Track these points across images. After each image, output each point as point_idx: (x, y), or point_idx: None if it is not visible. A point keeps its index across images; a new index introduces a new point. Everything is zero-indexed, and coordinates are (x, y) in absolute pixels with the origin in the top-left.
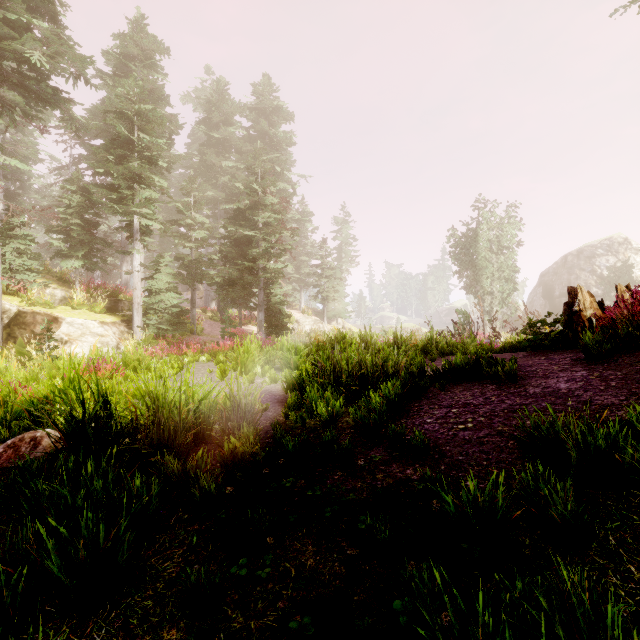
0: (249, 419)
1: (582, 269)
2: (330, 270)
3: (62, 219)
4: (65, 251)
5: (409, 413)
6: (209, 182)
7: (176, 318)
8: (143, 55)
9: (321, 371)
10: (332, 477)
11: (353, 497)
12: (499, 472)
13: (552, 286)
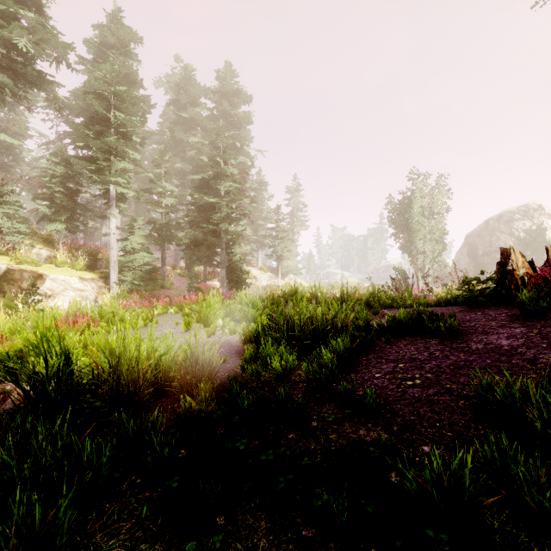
0: (207, 373)
1: (502, 232)
2: (283, 232)
3: (47, 187)
4: (50, 216)
5: (358, 367)
6: (178, 156)
7: (148, 275)
8: (119, 44)
9: (275, 326)
10: (286, 436)
11: (307, 462)
12: (454, 436)
13: (476, 246)
